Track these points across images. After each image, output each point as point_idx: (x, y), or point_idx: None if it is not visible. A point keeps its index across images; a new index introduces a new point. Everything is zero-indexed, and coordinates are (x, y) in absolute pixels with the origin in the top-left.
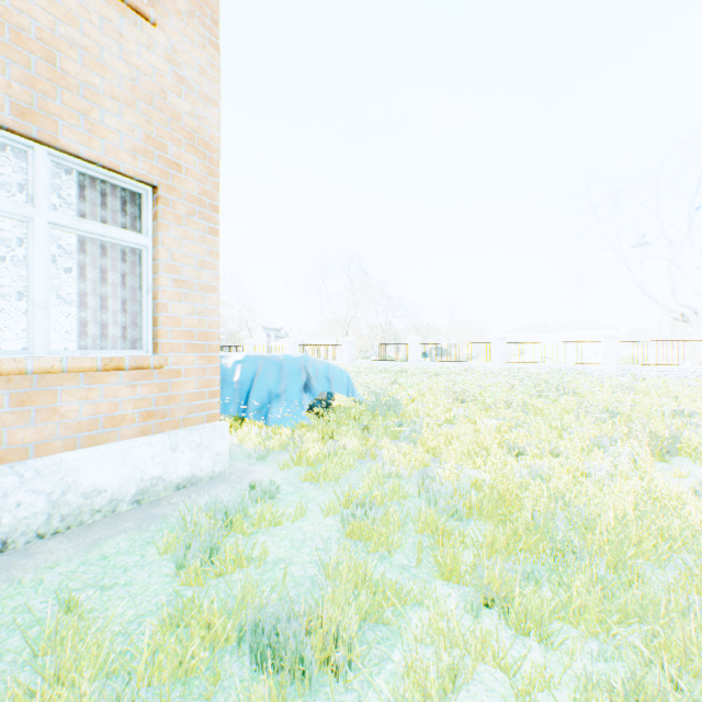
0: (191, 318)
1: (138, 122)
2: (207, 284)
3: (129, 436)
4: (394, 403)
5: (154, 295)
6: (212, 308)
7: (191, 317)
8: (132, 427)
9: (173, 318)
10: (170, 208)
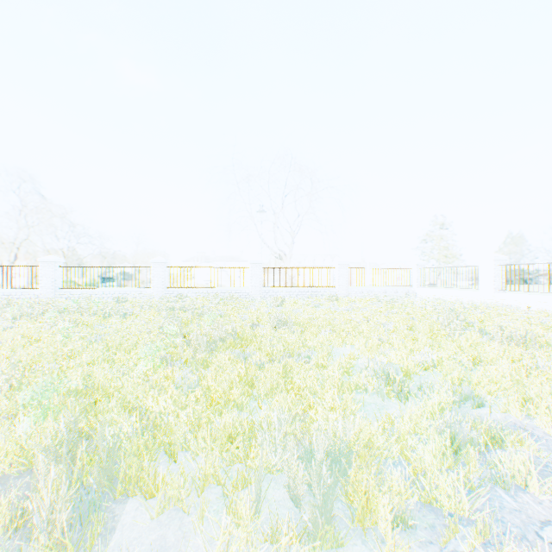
0: None
1: None
2: None
3: None
4: None
5: None
6: None
7: None
8: None
9: None
10: None
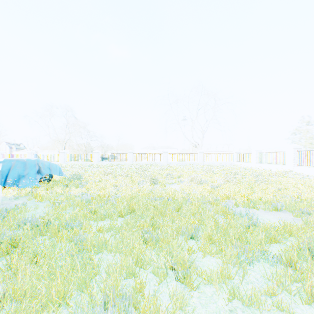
0: None
1: None
2: None
3: None
4: (80, 176)
5: None
6: None
7: None
8: None
9: None
10: None
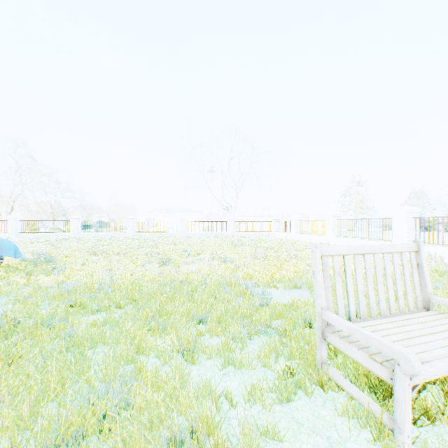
0: None
1: None
2: None
3: None
4: (51, 258)
5: None
6: None
7: None
8: None
9: None
10: None
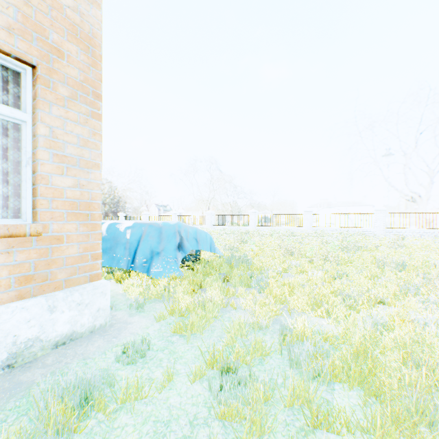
0: (73, 190)
1: (14, 1)
2: (90, 161)
3: (3, 301)
4: (245, 257)
5: (35, 168)
6: (94, 182)
7: (73, 189)
8: (7, 292)
9: (54, 189)
10: (51, 89)
